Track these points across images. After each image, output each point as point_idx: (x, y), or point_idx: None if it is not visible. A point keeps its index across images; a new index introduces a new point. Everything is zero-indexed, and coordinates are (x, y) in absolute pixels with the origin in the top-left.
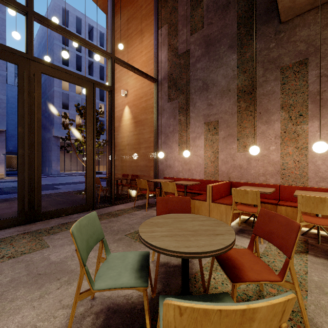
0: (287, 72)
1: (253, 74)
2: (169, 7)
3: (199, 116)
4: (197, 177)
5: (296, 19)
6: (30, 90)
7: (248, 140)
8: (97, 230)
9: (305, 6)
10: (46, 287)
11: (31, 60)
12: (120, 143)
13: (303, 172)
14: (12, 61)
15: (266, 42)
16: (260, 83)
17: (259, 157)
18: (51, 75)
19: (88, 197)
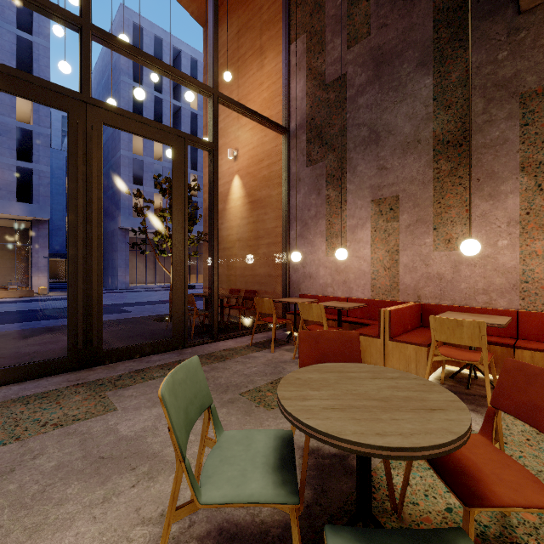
0: (533, 102)
1: (464, 109)
2: (310, 4)
3: (362, 188)
4: (358, 294)
5: None
6: (86, 152)
7: (454, 230)
8: (200, 390)
9: None
10: (113, 483)
11: (88, 103)
12: (226, 238)
13: None
14: (58, 107)
15: (491, 50)
16: (478, 125)
17: (476, 260)
18: (118, 126)
19: (176, 327)
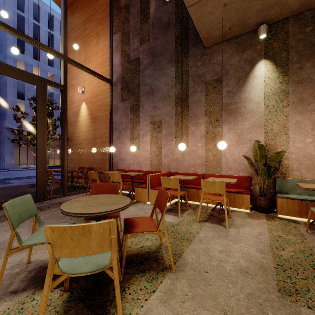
0: (209, 86)
1: (186, 85)
2: (122, 17)
3: (146, 116)
4: (145, 168)
5: (215, 46)
6: None
7: (183, 138)
8: (30, 208)
9: (218, 39)
10: None
11: None
12: (77, 138)
13: (219, 163)
14: None
15: (195, 61)
16: (191, 93)
17: (190, 152)
18: None
19: (39, 189)
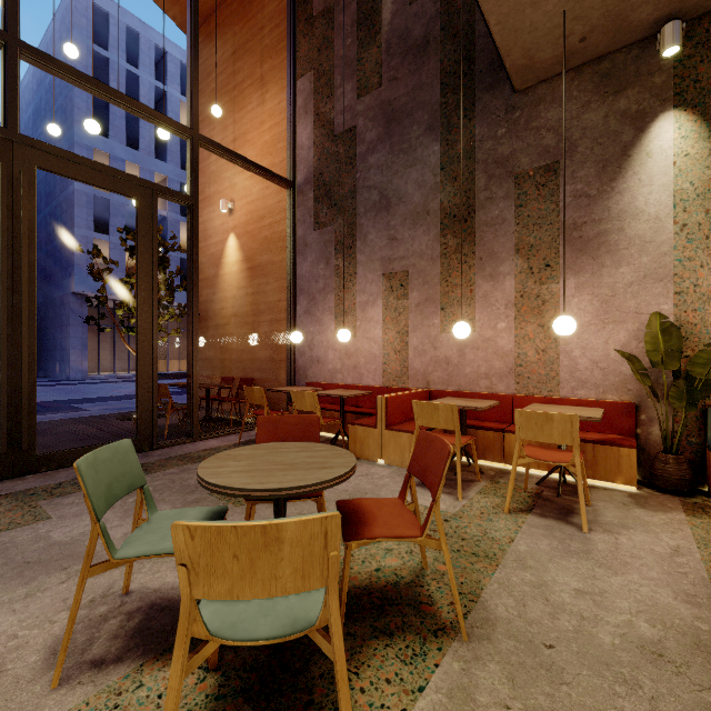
0: (526, 184)
1: (469, 183)
2: (318, 37)
3: (373, 260)
4: (369, 381)
5: (541, 87)
6: (13, 203)
7: (460, 310)
8: (131, 470)
9: (552, 67)
10: (39, 582)
11: (15, 141)
12: (219, 312)
13: (552, 371)
14: None
15: (491, 125)
16: (481, 202)
17: (479, 343)
18: (59, 172)
19: (141, 424)
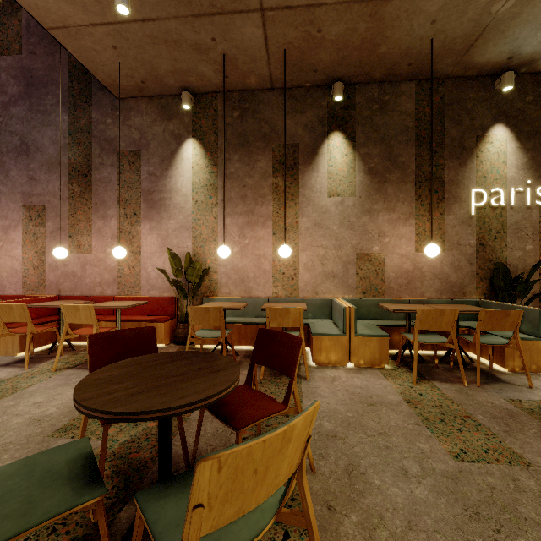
0: (124, 159)
1: (89, 150)
2: None
3: (15, 192)
4: (11, 291)
5: (132, 101)
6: None
7: (83, 238)
8: None
9: (133, 91)
10: None
11: None
12: None
13: (138, 280)
14: None
15: (103, 114)
16: (97, 165)
17: (96, 262)
18: None
19: None
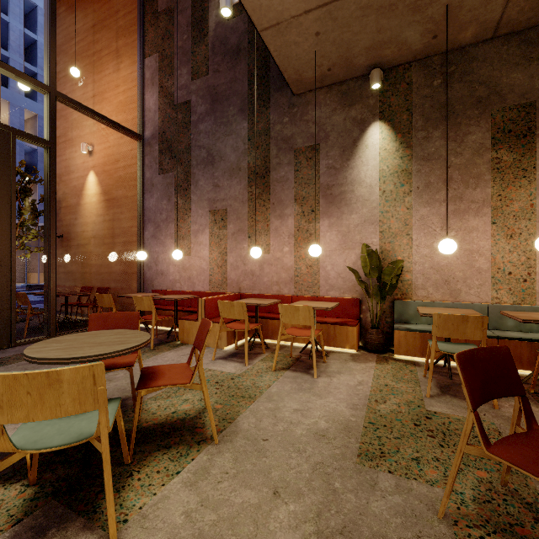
0: (301, 156)
1: (266, 152)
2: (162, 28)
3: (202, 200)
4: (199, 288)
5: (309, 94)
6: None
7: (261, 238)
8: None
9: (314, 83)
10: None
11: None
12: (80, 234)
13: (315, 279)
14: None
15: (280, 114)
16: (274, 165)
17: (273, 261)
18: None
19: None
